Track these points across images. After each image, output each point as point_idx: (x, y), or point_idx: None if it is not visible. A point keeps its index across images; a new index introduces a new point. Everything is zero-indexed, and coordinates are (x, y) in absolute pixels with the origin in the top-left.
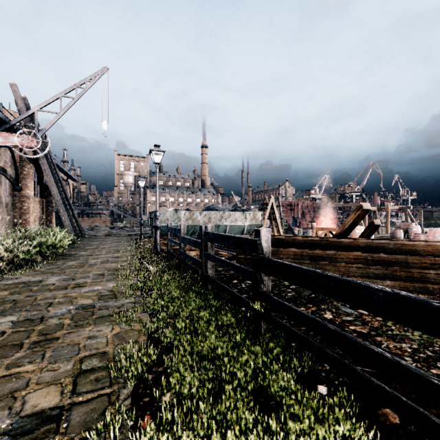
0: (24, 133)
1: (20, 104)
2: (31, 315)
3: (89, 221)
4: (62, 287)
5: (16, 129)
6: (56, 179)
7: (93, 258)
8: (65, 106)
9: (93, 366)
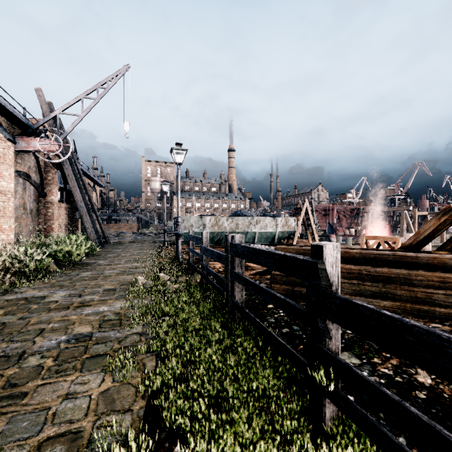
0: (46, 137)
1: (44, 109)
2: (11, 348)
3: (116, 227)
4: (64, 305)
5: (39, 134)
6: (80, 185)
7: (110, 268)
8: (86, 108)
9: None
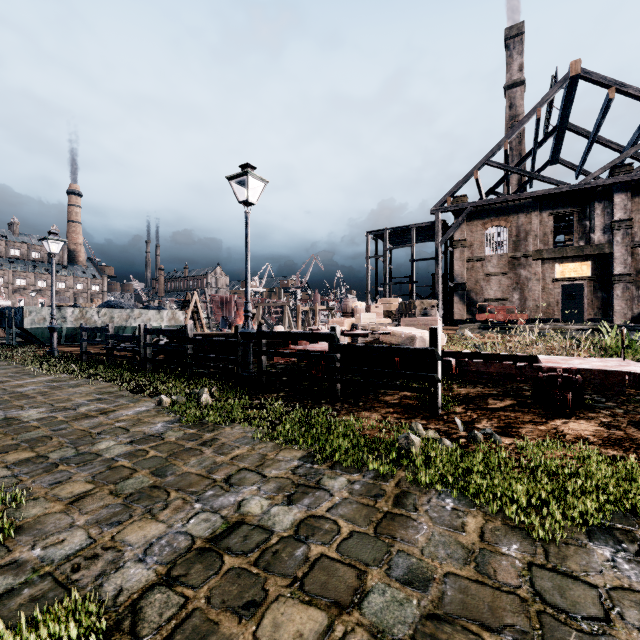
0: None
1: None
2: (1, 392)
3: None
4: None
5: None
6: None
7: None
8: None
9: (100, 393)
